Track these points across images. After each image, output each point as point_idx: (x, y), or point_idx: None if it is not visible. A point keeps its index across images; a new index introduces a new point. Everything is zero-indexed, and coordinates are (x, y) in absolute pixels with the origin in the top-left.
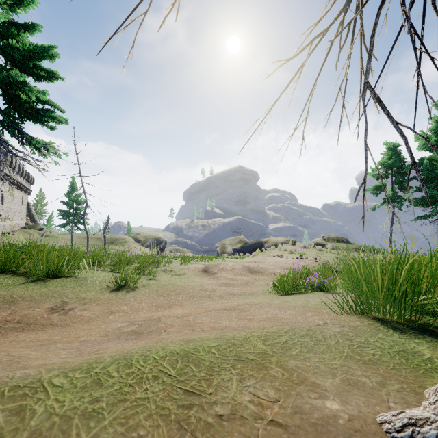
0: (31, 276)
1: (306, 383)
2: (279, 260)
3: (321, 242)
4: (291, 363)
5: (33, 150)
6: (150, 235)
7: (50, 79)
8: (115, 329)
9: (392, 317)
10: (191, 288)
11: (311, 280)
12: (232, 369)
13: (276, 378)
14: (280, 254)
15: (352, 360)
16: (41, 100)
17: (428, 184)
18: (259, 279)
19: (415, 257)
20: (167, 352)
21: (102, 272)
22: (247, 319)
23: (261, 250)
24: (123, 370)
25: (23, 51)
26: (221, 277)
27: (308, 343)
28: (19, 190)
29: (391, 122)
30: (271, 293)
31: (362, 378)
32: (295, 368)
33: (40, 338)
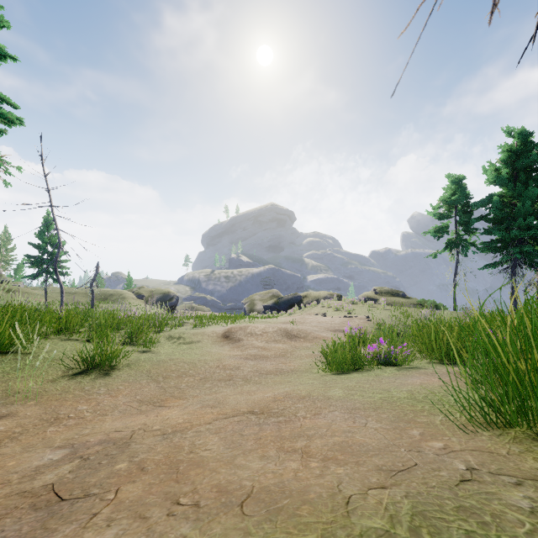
0: None
1: None
2: (323, 319)
3: (373, 296)
4: None
5: None
6: (158, 289)
7: None
8: (26, 475)
9: None
10: (204, 365)
11: (375, 349)
12: None
13: None
14: (324, 311)
15: None
16: None
17: (498, 225)
18: (301, 347)
19: None
20: None
21: (72, 342)
22: (297, 454)
23: (299, 307)
24: None
25: None
26: (248, 345)
27: None
28: None
29: None
30: (320, 370)
31: None
32: None
33: None
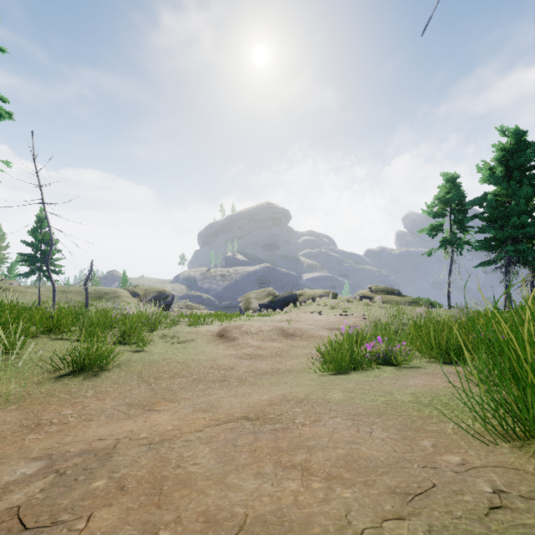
0: None
1: None
2: (319, 317)
3: (368, 294)
4: None
5: None
6: (153, 288)
7: None
8: None
9: None
10: (198, 365)
11: (374, 348)
12: None
13: None
14: (319, 309)
15: None
16: None
17: (493, 224)
18: (297, 346)
19: None
20: None
21: (62, 341)
22: (297, 470)
23: (294, 305)
24: None
25: None
26: (243, 344)
27: None
28: None
29: None
30: (317, 370)
31: None
32: None
33: None
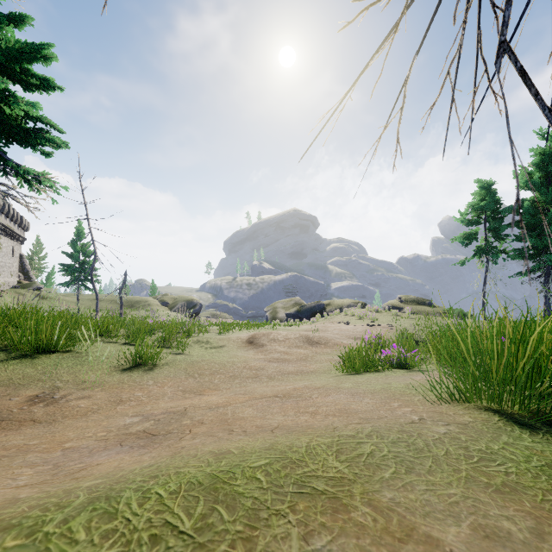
0: (14, 351)
1: (416, 538)
2: (345, 327)
3: (398, 305)
4: (384, 495)
5: (21, 182)
6: (181, 297)
7: (45, 89)
8: (120, 428)
9: (511, 407)
10: (232, 365)
11: (389, 353)
12: (290, 512)
13: (364, 529)
14: (347, 320)
15: (478, 485)
16: (32, 117)
17: (530, 232)
18: (321, 352)
19: (544, 323)
20: (182, 482)
21: (113, 344)
22: (308, 413)
23: (321, 315)
24: (99, 525)
25: (6, 50)
26: (271, 350)
27: (404, 455)
28: (9, 238)
29: (542, 108)
30: (337, 372)
31: (503, 523)
32: (393, 506)
33: (8, 443)
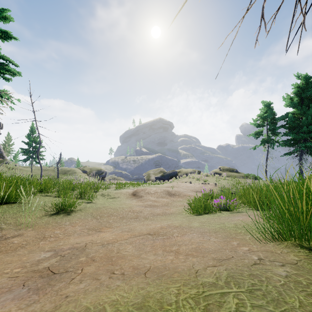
0: None
1: None
2: (189, 185)
3: (219, 172)
4: None
5: None
6: (94, 168)
7: (5, 38)
8: (33, 263)
9: None
10: (122, 210)
11: (218, 201)
12: None
13: None
14: (190, 180)
15: None
16: None
17: (292, 131)
18: (176, 200)
19: None
20: None
21: (48, 197)
22: (173, 252)
23: (175, 178)
24: None
25: None
26: (146, 199)
27: (266, 310)
28: None
29: None
30: (187, 213)
31: None
32: None
33: None
